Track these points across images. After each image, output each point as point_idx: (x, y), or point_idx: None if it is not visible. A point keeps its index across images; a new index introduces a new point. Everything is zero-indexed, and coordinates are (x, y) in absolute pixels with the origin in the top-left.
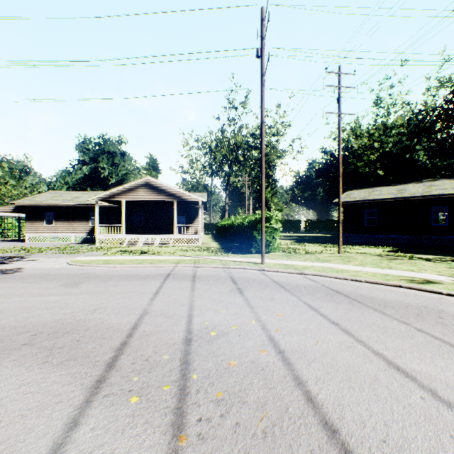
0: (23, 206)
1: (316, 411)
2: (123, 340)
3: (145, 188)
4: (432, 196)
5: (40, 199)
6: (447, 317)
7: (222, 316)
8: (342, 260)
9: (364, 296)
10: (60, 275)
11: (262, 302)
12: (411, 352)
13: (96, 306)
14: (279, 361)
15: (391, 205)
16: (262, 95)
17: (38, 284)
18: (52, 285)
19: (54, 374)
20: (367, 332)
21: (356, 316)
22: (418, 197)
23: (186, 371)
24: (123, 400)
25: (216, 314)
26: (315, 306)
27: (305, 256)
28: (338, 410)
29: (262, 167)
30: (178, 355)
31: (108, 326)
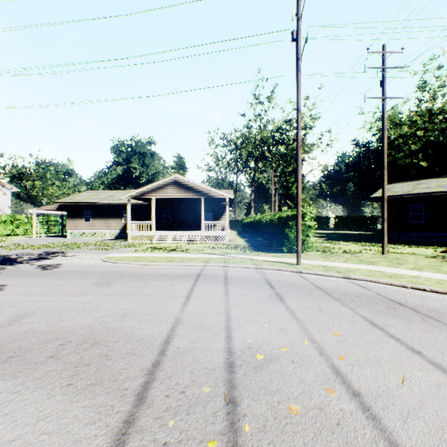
0: (65, 205)
1: None
2: (155, 359)
3: (173, 186)
4: None
5: (80, 198)
6: None
7: (265, 331)
8: (391, 262)
9: (438, 311)
10: (94, 272)
11: (310, 314)
12: None
13: (126, 311)
14: (357, 411)
15: (442, 199)
16: (297, 81)
17: (73, 282)
18: (86, 283)
19: (76, 404)
20: None
21: (441, 341)
22: None
23: (234, 416)
24: None
25: (257, 328)
26: (378, 323)
27: (344, 256)
28: None
29: (297, 159)
30: (220, 387)
31: (138, 338)
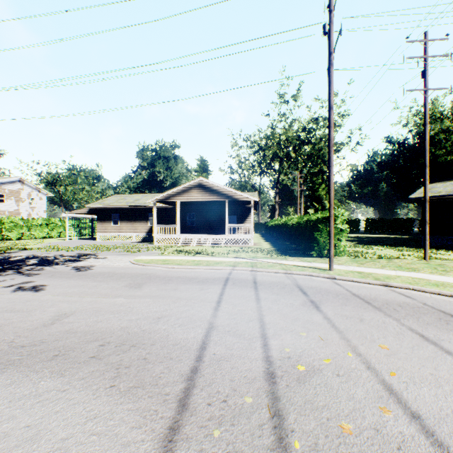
0: (95, 209)
1: None
2: (193, 365)
3: (197, 189)
4: None
5: (108, 202)
6: None
7: (304, 340)
8: (435, 269)
9: None
10: (125, 275)
11: (350, 324)
12: None
13: (159, 314)
14: (420, 435)
15: None
16: (329, 76)
17: (106, 284)
18: (118, 285)
19: (121, 407)
20: None
21: None
22: None
23: (282, 431)
24: None
25: (295, 337)
26: (430, 337)
27: (380, 262)
28: None
29: (329, 159)
30: (263, 398)
31: (174, 342)
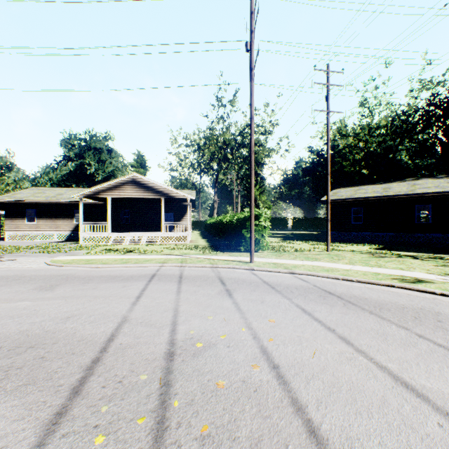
0: (2, 203)
1: (320, 448)
2: (96, 356)
3: (131, 185)
4: (416, 194)
5: (21, 196)
6: (445, 320)
7: (209, 322)
8: (332, 258)
9: (357, 297)
10: (36, 277)
11: (253, 306)
12: (417, 363)
13: (69, 313)
14: (273, 379)
15: (376, 203)
16: (251, 90)
17: (9, 288)
18: (25, 289)
19: (4, 405)
20: (367, 339)
21: (352, 320)
22: (403, 195)
23: (167, 396)
24: (86, 441)
25: (202, 321)
26: (308, 310)
27: (294, 254)
28: (346, 446)
29: (251, 163)
30: (158, 374)
31: (80, 338)
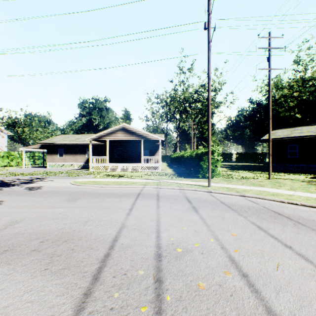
0: (45, 145)
1: None
2: (106, 252)
3: (121, 131)
4: None
5: (56, 140)
6: None
7: (184, 232)
8: (274, 185)
9: (305, 218)
10: (65, 192)
11: (216, 221)
12: None
13: (87, 219)
14: (245, 286)
15: (311, 141)
16: (208, 57)
17: (50, 199)
18: (59, 200)
19: (51, 282)
20: None
21: (306, 239)
22: None
23: (160, 290)
24: None
25: (178, 231)
26: (263, 227)
27: (241, 181)
28: None
29: (208, 112)
30: (151, 271)
31: (95, 237)
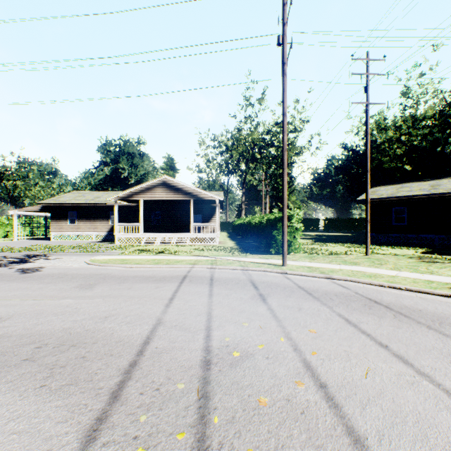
0: (48, 206)
1: None
2: (133, 359)
3: (162, 187)
4: None
5: (64, 199)
6: None
7: (245, 330)
8: (373, 263)
9: (409, 308)
10: (77, 275)
11: (290, 313)
12: None
13: (107, 313)
14: (322, 401)
15: (423, 202)
16: (283, 85)
17: (54, 285)
18: (68, 286)
19: (49, 404)
20: (429, 360)
21: (407, 335)
22: None
23: (205, 410)
24: None
25: (237, 327)
26: (353, 321)
27: (329, 257)
28: None
29: (283, 162)
30: (195, 383)
31: (117, 339)
